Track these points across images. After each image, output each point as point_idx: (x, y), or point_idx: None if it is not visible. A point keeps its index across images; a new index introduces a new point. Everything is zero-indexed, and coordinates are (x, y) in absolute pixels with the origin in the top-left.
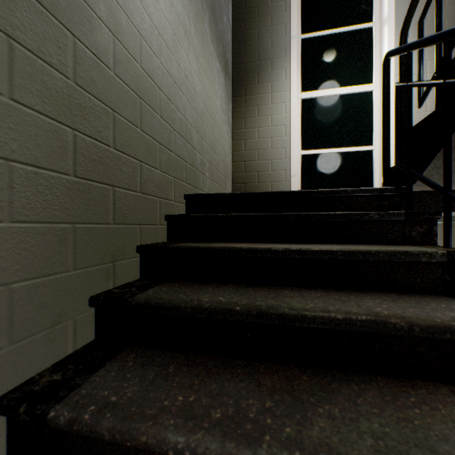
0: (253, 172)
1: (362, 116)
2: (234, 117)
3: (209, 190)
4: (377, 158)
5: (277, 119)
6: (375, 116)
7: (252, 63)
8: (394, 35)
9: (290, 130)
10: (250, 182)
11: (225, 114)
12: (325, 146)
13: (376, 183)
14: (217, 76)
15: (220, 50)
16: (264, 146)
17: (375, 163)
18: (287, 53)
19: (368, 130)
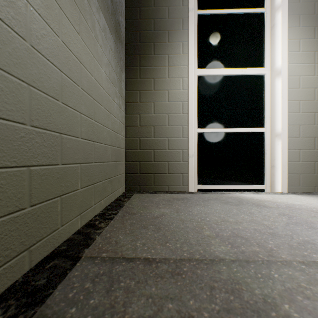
0: (149, 149)
1: (255, 98)
2: (128, 88)
3: (82, 206)
4: (269, 140)
5: (174, 95)
6: (266, 99)
7: (148, 31)
8: (287, 22)
9: (188, 107)
10: (146, 160)
11: (116, 85)
12: (221, 125)
13: (267, 164)
14: (102, 35)
15: (106, 3)
16: (160, 122)
17: (267, 144)
18: (185, 26)
19: (260, 112)
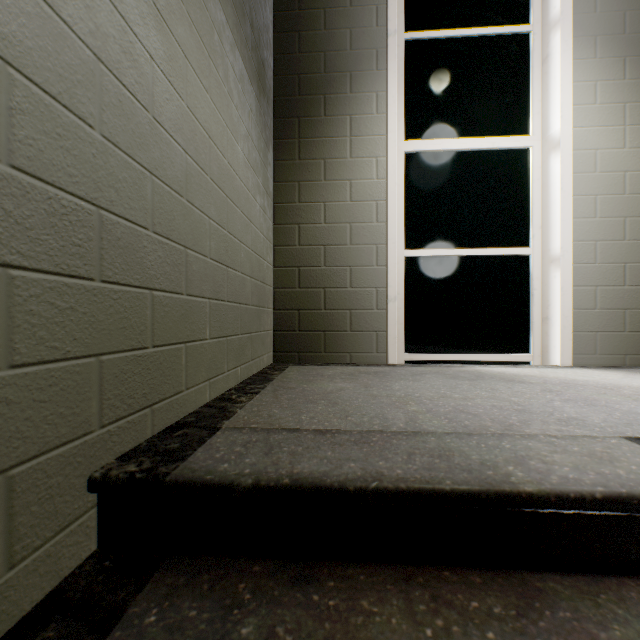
0: (315, 288)
1: (512, 192)
2: (277, 178)
3: (212, 368)
4: (538, 271)
5: (362, 188)
6: (533, 194)
7: (314, 75)
8: (571, 51)
9: (386, 211)
10: (310, 307)
11: (259, 173)
12: (448, 243)
13: (536, 314)
14: (238, 88)
15: (244, 33)
16: (336, 238)
17: (535, 278)
18: (381, 63)
19: (522, 218)
